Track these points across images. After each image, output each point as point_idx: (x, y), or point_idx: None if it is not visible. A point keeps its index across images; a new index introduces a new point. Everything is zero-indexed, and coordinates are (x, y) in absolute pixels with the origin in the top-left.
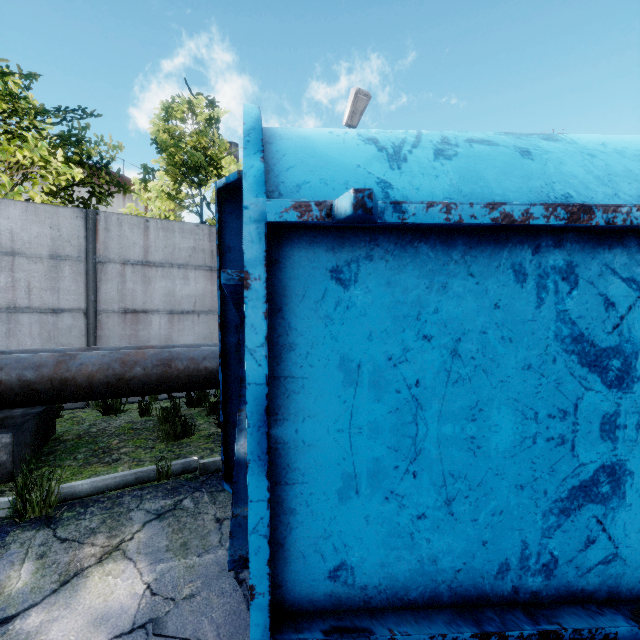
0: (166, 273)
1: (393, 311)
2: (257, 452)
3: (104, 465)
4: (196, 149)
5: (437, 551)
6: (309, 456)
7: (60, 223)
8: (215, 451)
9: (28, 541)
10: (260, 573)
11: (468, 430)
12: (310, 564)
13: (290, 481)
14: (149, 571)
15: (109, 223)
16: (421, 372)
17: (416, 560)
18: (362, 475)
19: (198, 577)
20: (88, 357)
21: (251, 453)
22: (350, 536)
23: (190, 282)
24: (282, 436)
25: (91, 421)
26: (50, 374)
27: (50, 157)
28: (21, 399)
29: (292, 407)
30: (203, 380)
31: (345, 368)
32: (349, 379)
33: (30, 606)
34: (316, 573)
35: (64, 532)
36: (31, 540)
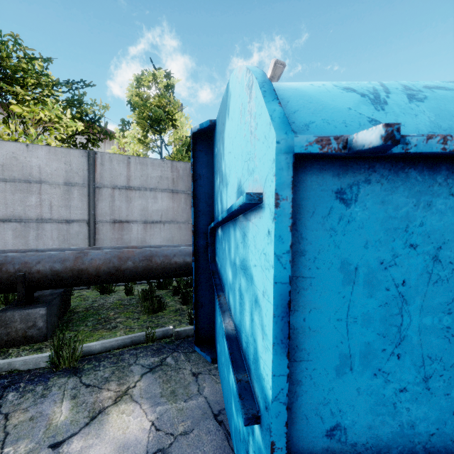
0: (142, 194)
1: (385, 224)
2: (280, 337)
3: (107, 330)
4: (158, 107)
5: (415, 418)
6: (313, 339)
7: (71, 160)
8: (182, 322)
9: (63, 385)
10: (279, 432)
11: (444, 321)
12: (311, 424)
13: (298, 359)
14: (151, 412)
15: (103, 160)
16: (407, 274)
17: (397, 425)
18: (355, 355)
19: (187, 418)
20: (96, 254)
21: (275, 337)
22: (344, 403)
23: (158, 201)
24: (292, 323)
25: (93, 298)
26: (71, 266)
27: (62, 115)
28: (52, 283)
29: (301, 300)
30: (174, 271)
31: (345, 270)
32: (348, 279)
33: (72, 435)
34: (316, 431)
35: (87, 379)
36: (65, 385)
